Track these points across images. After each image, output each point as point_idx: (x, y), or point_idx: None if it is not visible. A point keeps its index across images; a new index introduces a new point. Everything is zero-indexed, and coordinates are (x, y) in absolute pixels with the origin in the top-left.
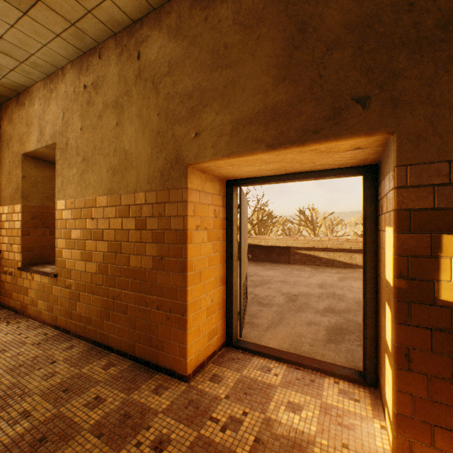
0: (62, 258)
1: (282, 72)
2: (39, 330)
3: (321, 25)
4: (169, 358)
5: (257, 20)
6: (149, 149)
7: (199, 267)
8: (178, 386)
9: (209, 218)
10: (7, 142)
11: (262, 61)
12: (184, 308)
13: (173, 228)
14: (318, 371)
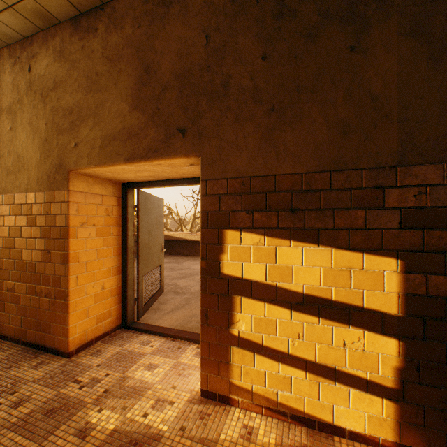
0: None
1: (135, 102)
2: None
3: (159, 70)
4: (55, 339)
5: (119, 57)
6: (39, 154)
7: (85, 258)
8: (59, 361)
9: (99, 216)
10: None
11: (122, 91)
12: (66, 294)
13: (58, 225)
14: (189, 340)
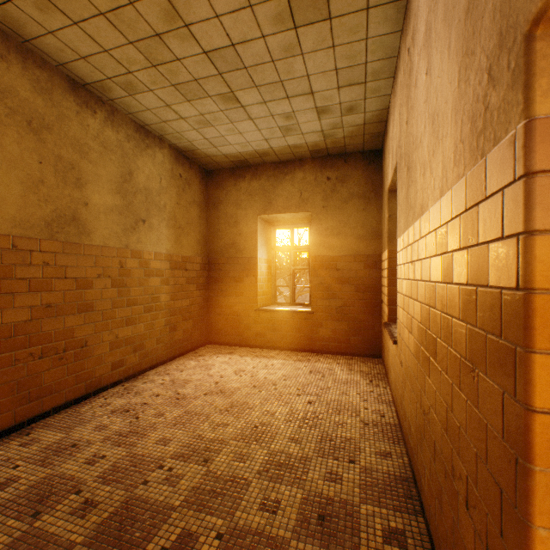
0: (398, 320)
1: None
2: (381, 407)
3: None
4: None
5: None
6: (454, 76)
7: None
8: None
9: None
10: (383, 183)
11: None
12: None
13: (491, 280)
14: None
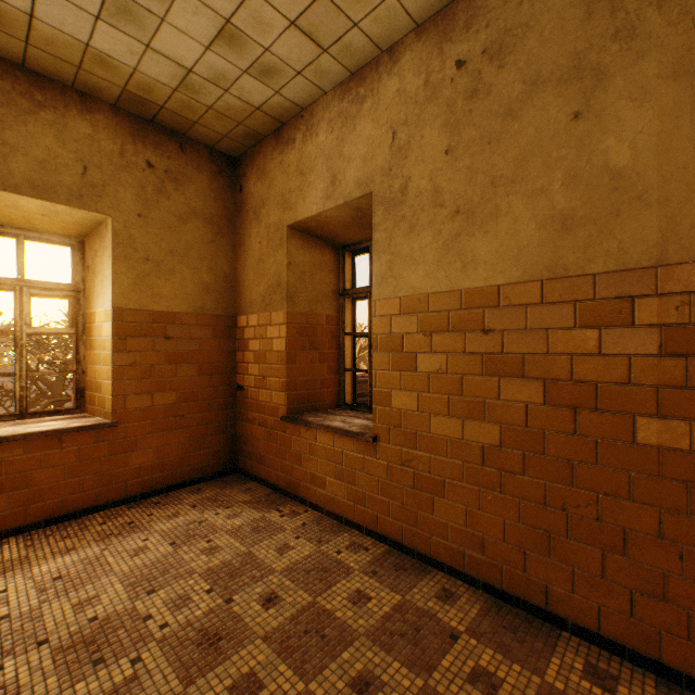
0: (390, 408)
1: None
2: (346, 537)
3: None
4: None
5: None
6: None
7: None
8: None
9: None
10: (255, 211)
11: None
12: None
13: None
14: None
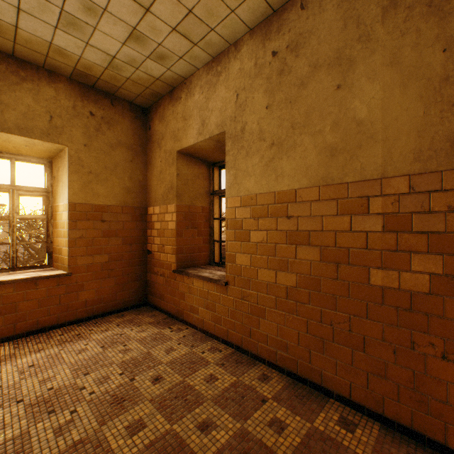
0: (235, 264)
1: None
2: (209, 344)
3: None
4: None
5: None
6: (419, 109)
7: None
8: None
9: None
10: (158, 142)
11: None
12: None
13: None
14: None
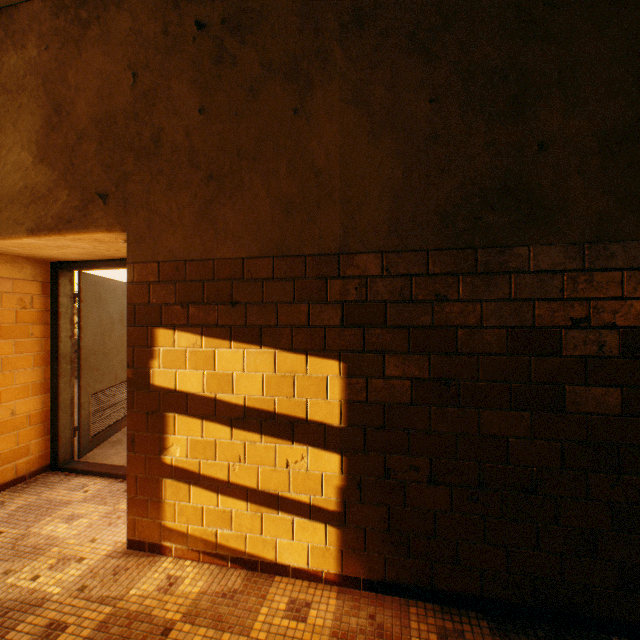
0: None
1: (41, 152)
2: None
3: (74, 112)
4: None
5: (19, 87)
6: None
7: None
8: None
9: (6, 309)
10: None
11: (24, 135)
12: None
13: None
14: None
